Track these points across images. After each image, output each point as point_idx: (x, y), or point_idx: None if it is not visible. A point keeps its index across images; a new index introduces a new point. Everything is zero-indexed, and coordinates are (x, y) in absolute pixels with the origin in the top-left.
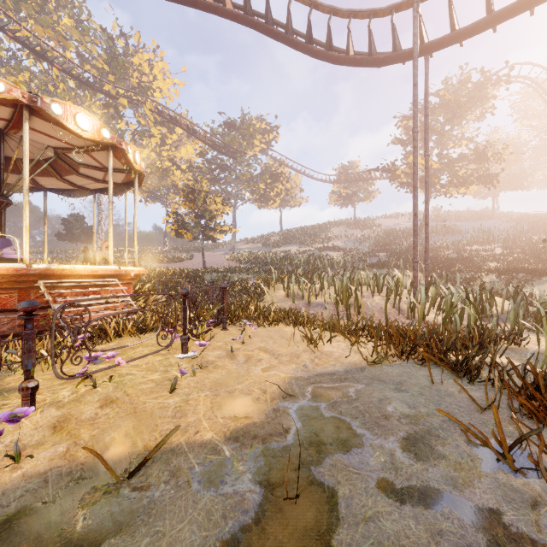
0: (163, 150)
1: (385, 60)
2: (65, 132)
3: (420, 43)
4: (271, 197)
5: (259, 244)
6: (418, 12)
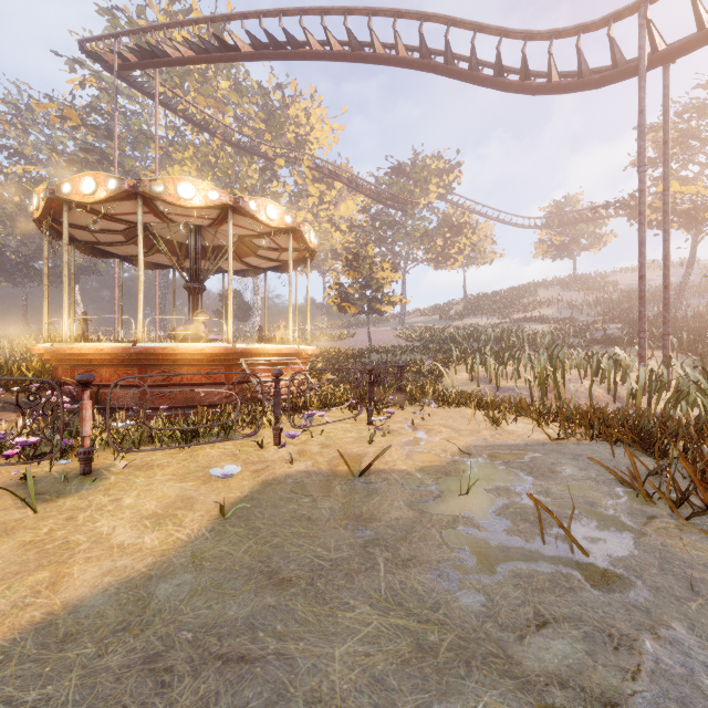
0: (320, 210)
1: (602, 80)
2: (255, 223)
3: (653, 52)
4: (451, 256)
5: (435, 316)
6: (646, 18)
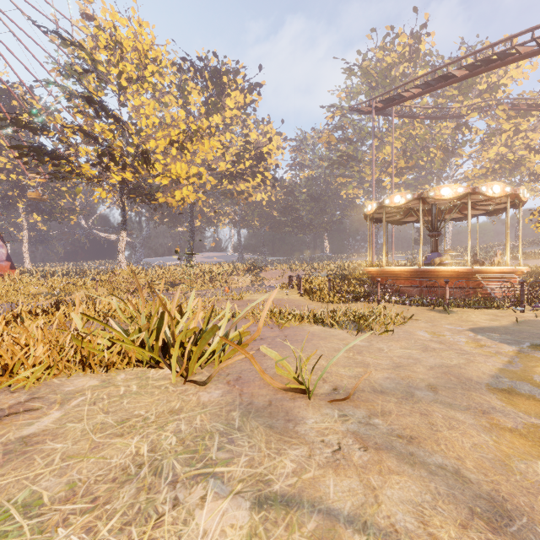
0: (514, 139)
1: None
2: (482, 196)
3: None
4: None
5: None
6: None
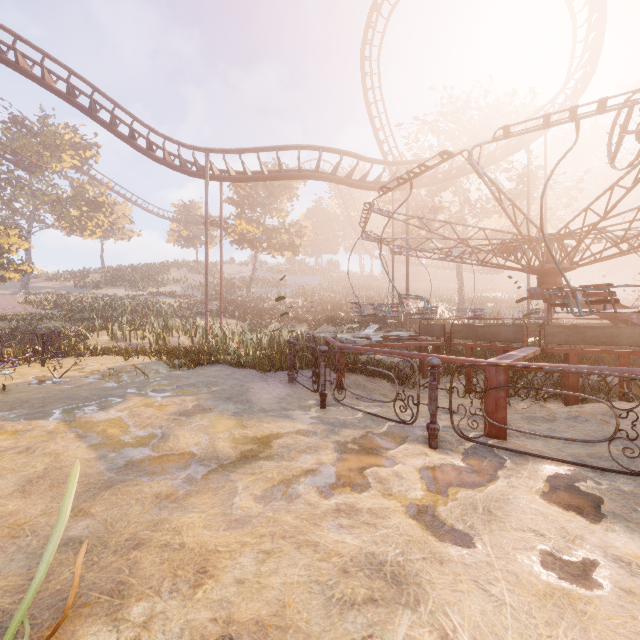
0: None
1: (192, 174)
2: None
3: (213, 173)
4: (88, 228)
5: (69, 283)
6: (208, 159)
